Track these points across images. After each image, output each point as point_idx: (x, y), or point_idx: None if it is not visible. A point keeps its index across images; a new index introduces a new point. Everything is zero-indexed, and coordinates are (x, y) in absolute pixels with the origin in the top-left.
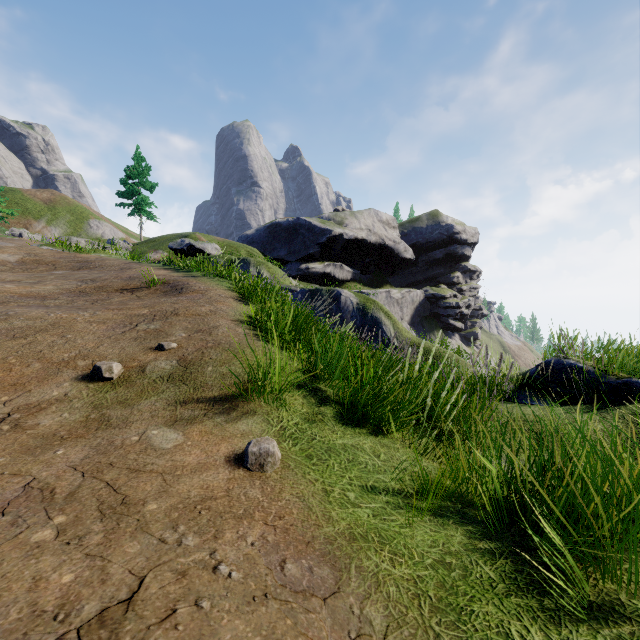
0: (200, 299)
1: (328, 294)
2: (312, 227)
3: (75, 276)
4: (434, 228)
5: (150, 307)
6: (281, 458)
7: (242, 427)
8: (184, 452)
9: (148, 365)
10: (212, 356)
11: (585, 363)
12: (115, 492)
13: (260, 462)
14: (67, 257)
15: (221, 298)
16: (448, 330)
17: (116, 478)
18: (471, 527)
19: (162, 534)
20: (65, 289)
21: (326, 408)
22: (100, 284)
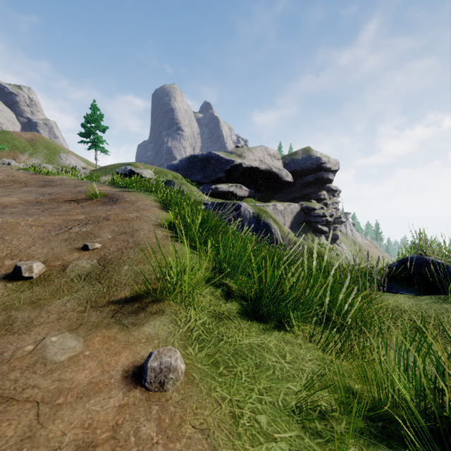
0: (129, 207)
1: (231, 206)
2: (220, 158)
3: (38, 191)
4: (307, 159)
5: (87, 213)
6: (185, 369)
7: (148, 330)
8: (77, 366)
9: (70, 264)
10: (130, 255)
11: (443, 259)
12: None
13: (160, 379)
14: (37, 178)
15: (147, 207)
16: (317, 232)
17: None
18: None
19: None
20: (25, 200)
21: (232, 304)
22: (54, 196)
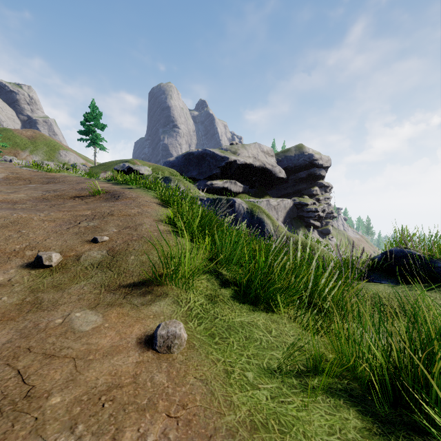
0: (131, 204)
1: (226, 202)
2: (215, 155)
3: (43, 188)
4: (300, 156)
5: (92, 209)
6: (187, 338)
7: (155, 308)
8: (100, 334)
9: (83, 254)
10: (135, 247)
11: (421, 252)
12: (23, 382)
13: (167, 344)
14: (40, 175)
15: (147, 203)
16: (309, 227)
17: (29, 365)
18: (361, 407)
19: (57, 438)
20: (32, 197)
21: (226, 289)
22: (59, 193)
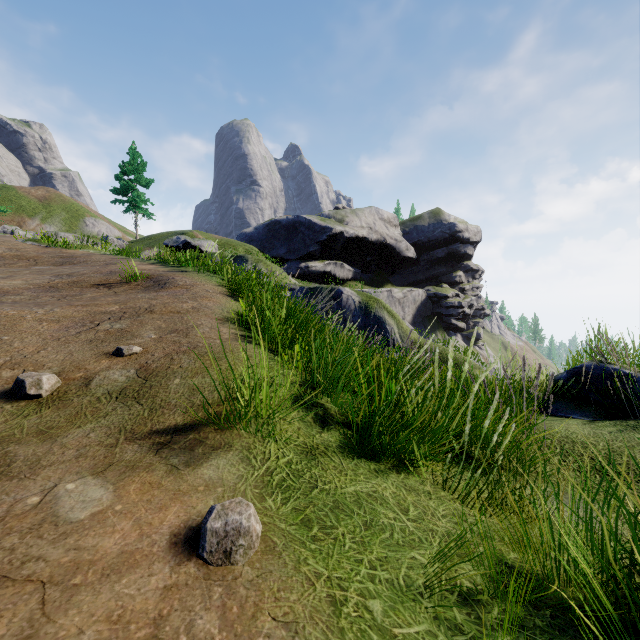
0: (183, 294)
1: (329, 292)
2: (312, 225)
3: (52, 271)
4: (436, 226)
5: (122, 303)
6: (262, 530)
7: (208, 472)
8: (104, 528)
9: (96, 376)
10: (183, 364)
11: (632, 369)
12: None
13: (225, 547)
14: (51, 252)
15: (208, 294)
16: (450, 330)
17: None
18: None
19: None
20: (34, 284)
21: (330, 434)
22: (76, 279)
